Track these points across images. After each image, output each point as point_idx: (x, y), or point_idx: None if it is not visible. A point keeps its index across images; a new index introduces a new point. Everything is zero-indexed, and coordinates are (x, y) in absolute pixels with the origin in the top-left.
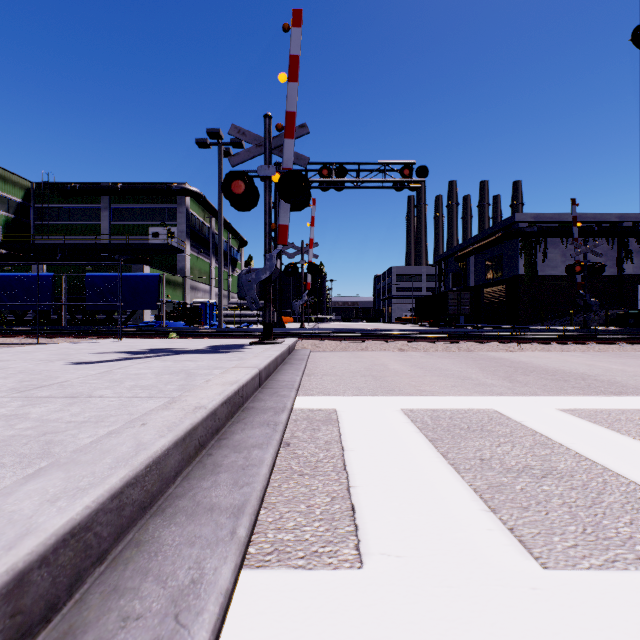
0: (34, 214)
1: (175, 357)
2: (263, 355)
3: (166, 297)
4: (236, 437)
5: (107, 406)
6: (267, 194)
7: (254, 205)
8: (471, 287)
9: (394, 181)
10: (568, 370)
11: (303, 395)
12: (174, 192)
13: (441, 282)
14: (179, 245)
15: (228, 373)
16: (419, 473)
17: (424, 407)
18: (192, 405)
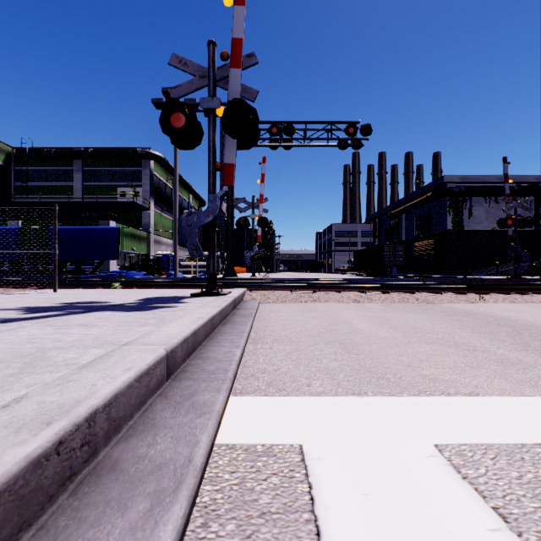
0: (14, 176)
1: (74, 318)
2: (193, 315)
3: (131, 249)
4: None
5: None
6: (211, 129)
7: (197, 143)
8: (403, 241)
9: (339, 139)
10: None
11: (241, 393)
12: (139, 156)
13: (375, 237)
14: (144, 203)
15: (94, 366)
16: None
17: (478, 439)
18: None
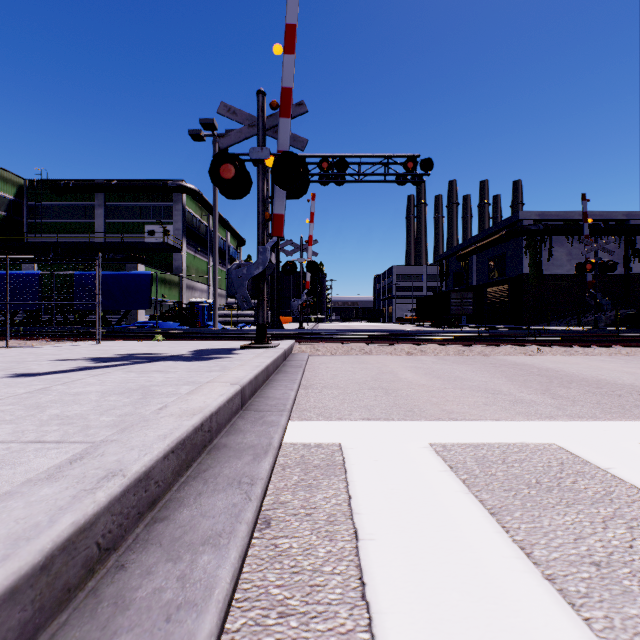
0: (27, 212)
1: (145, 366)
2: (251, 363)
3: (161, 297)
4: (182, 515)
5: None
6: (260, 180)
7: (246, 193)
8: (474, 287)
9: (397, 175)
10: (611, 380)
11: (297, 419)
12: (170, 189)
13: (443, 282)
14: (175, 243)
15: (196, 393)
16: (502, 609)
17: (460, 440)
18: (105, 467)
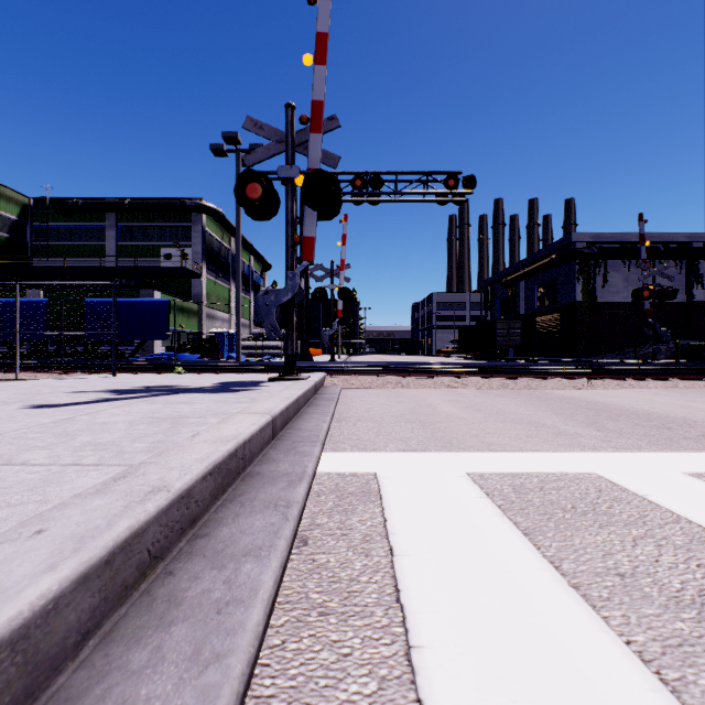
0: (31, 233)
1: (169, 398)
2: (281, 395)
3: (179, 326)
4: (222, 532)
5: (17, 483)
6: (289, 200)
7: (274, 213)
8: (521, 315)
9: (437, 193)
10: (663, 413)
11: (331, 450)
12: (188, 209)
13: (487, 310)
14: (194, 268)
15: (227, 422)
16: (527, 610)
17: (498, 470)
18: (149, 484)
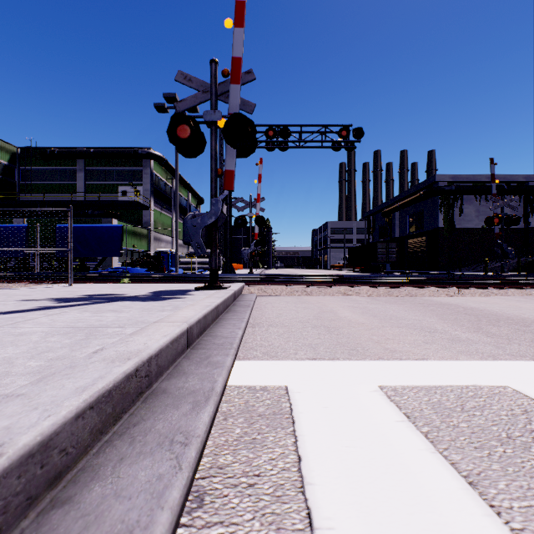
0: (19, 175)
1: (102, 306)
2: (202, 303)
3: (132, 247)
4: (90, 495)
5: None
6: (213, 139)
7: (200, 151)
8: (396, 238)
9: (333, 141)
10: None
11: (243, 358)
12: (140, 156)
13: (370, 234)
14: (144, 202)
15: (140, 334)
16: None
17: (410, 383)
18: None
